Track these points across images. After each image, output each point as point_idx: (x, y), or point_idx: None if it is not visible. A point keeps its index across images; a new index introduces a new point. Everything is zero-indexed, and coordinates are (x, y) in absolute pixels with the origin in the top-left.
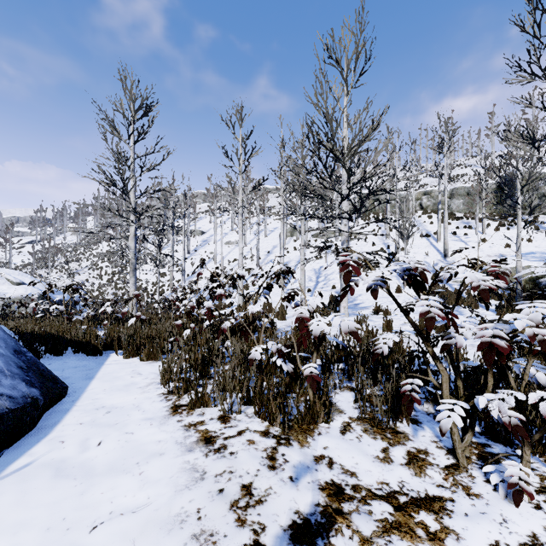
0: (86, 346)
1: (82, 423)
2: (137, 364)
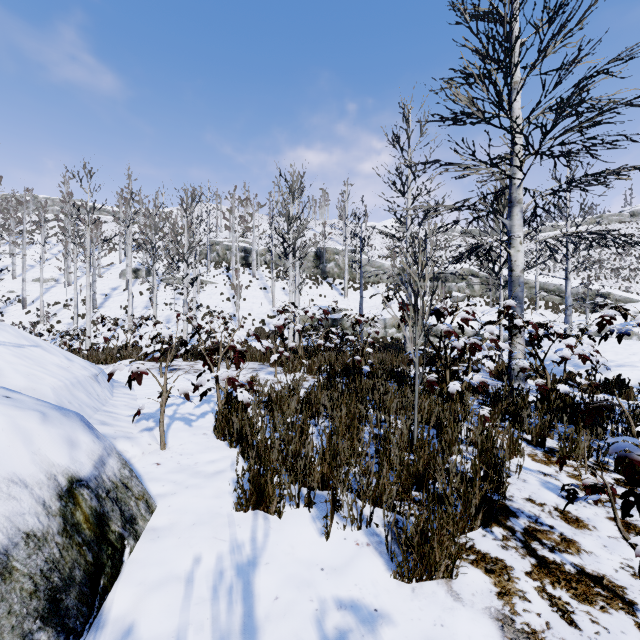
0: None
1: None
2: None
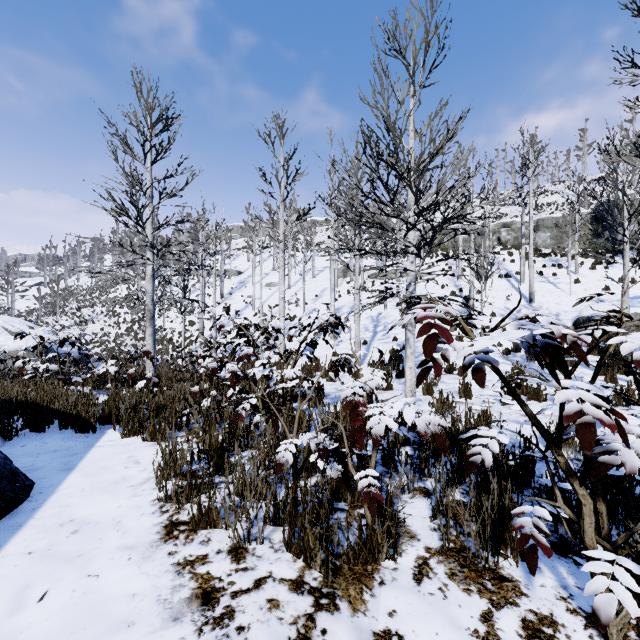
0: (75, 421)
1: (31, 552)
2: (138, 447)
